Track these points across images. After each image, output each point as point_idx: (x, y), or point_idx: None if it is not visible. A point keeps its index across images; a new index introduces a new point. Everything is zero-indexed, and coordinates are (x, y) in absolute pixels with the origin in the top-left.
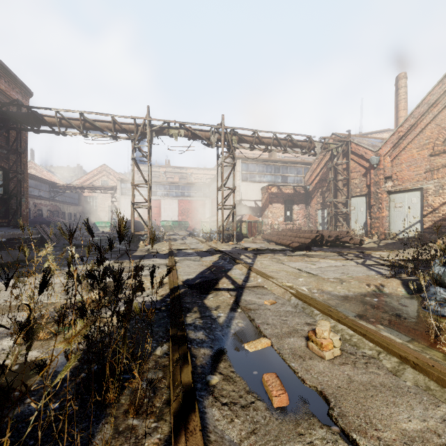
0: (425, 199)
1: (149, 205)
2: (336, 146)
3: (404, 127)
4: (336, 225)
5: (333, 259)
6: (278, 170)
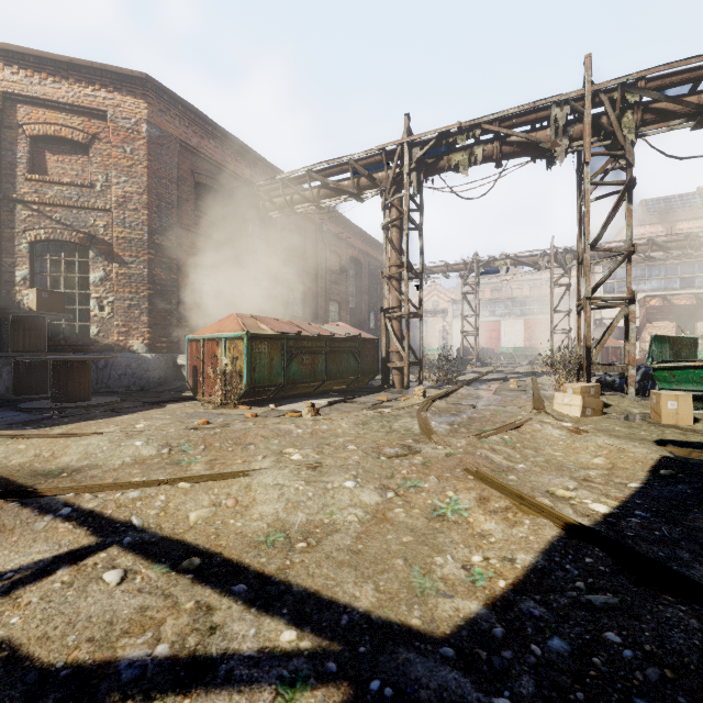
0: None
1: (476, 334)
2: None
3: None
4: None
5: None
6: (673, 270)
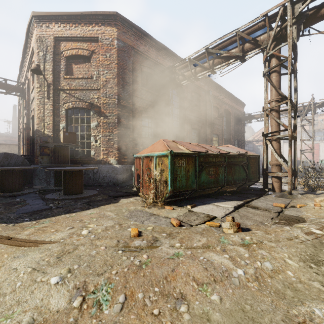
0: None
1: (313, 151)
2: None
3: None
4: None
5: None
6: None
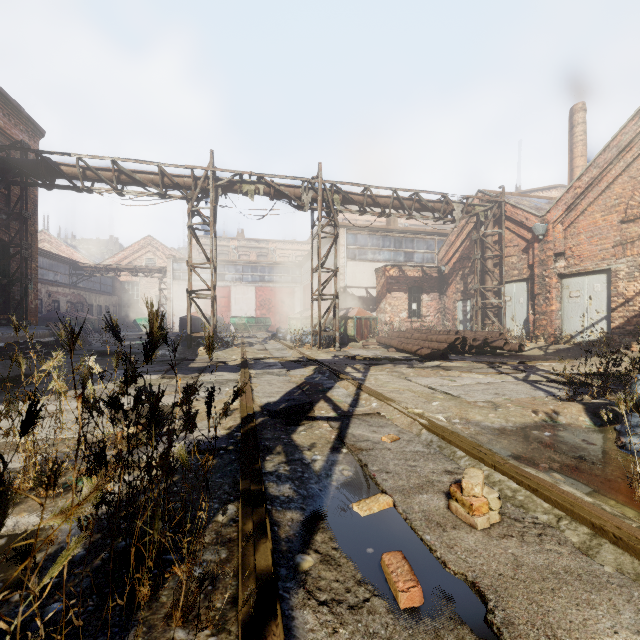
0: (614, 286)
1: (213, 295)
2: (483, 209)
3: (583, 181)
4: (484, 323)
5: (481, 373)
6: (400, 244)
